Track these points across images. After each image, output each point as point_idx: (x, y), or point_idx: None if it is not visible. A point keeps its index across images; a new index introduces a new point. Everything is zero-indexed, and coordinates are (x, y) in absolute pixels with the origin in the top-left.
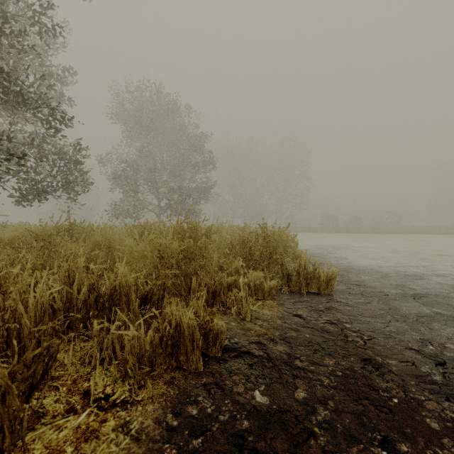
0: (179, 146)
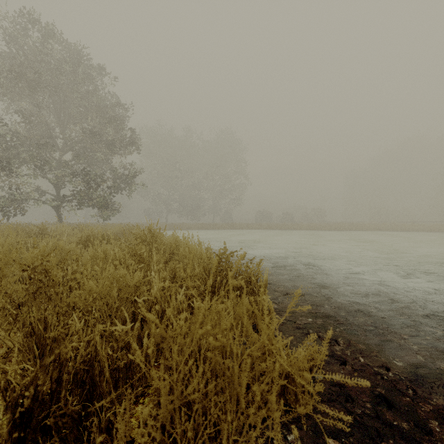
0: (88, 117)
